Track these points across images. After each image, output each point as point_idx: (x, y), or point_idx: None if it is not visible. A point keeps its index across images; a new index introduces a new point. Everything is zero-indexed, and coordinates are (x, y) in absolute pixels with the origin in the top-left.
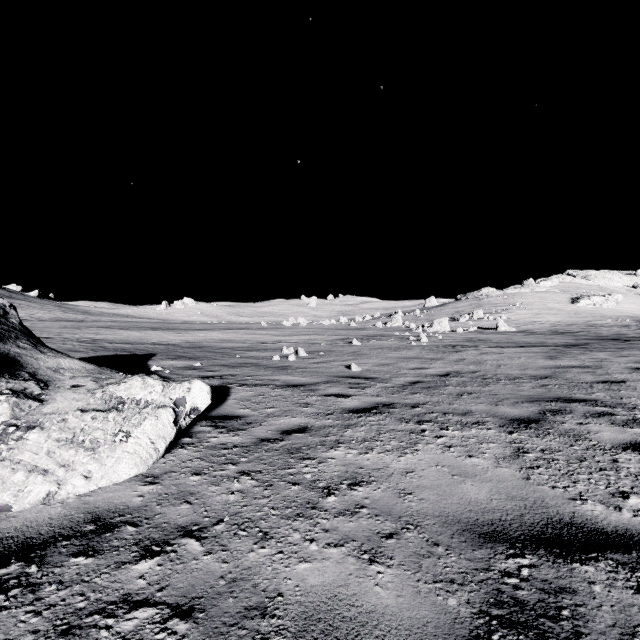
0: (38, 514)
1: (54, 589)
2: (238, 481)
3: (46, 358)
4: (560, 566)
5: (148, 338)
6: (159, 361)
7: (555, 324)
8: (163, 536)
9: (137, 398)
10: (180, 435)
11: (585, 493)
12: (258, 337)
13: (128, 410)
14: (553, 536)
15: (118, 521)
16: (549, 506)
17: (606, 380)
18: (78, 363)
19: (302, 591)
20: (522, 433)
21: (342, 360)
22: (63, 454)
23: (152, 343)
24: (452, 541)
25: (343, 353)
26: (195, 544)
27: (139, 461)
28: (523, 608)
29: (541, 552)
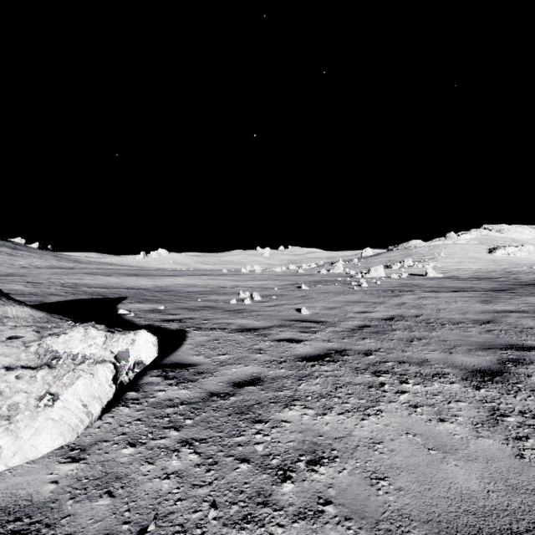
0: None
1: None
2: (177, 456)
3: None
4: None
5: (124, 283)
6: (128, 304)
7: (476, 271)
8: None
9: (74, 352)
10: (126, 388)
11: None
12: (219, 282)
13: (62, 366)
14: None
15: (8, 531)
16: None
17: None
18: (27, 311)
19: None
20: (490, 388)
21: (293, 304)
22: None
23: (126, 287)
24: None
25: (293, 297)
26: None
27: (66, 429)
28: None
29: None
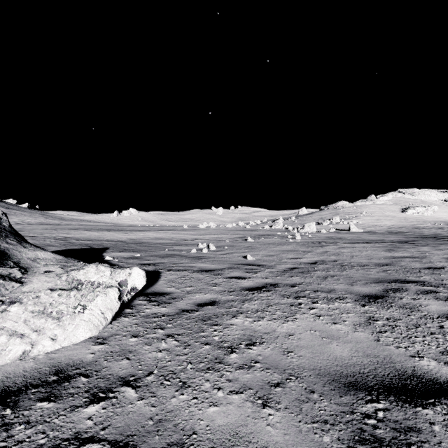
0: (15, 367)
1: (22, 428)
2: (165, 342)
3: (27, 251)
4: (407, 409)
5: (104, 236)
6: (111, 253)
7: (390, 227)
8: (107, 385)
9: (92, 280)
10: (123, 307)
11: (421, 352)
12: (181, 236)
13: (85, 289)
14: (400, 385)
15: (75, 373)
16: (395, 362)
17: (430, 267)
18: (50, 255)
19: (211, 430)
20: (372, 306)
21: (240, 252)
22: (36, 322)
23: (106, 240)
24: (324, 389)
25: (241, 247)
26: (131, 391)
27: (92, 327)
28: (381, 444)
29: (392, 398)
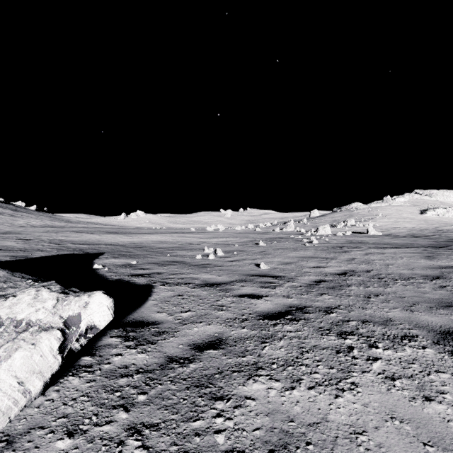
0: None
1: None
2: (121, 452)
3: None
4: None
5: (104, 240)
6: (104, 259)
7: (411, 229)
8: None
9: (18, 318)
10: (82, 351)
11: None
12: (187, 239)
13: (1, 335)
14: None
15: None
16: None
17: None
18: None
19: None
20: None
21: (252, 259)
22: None
23: (105, 244)
24: None
25: (252, 252)
26: None
27: None
28: None
29: None
